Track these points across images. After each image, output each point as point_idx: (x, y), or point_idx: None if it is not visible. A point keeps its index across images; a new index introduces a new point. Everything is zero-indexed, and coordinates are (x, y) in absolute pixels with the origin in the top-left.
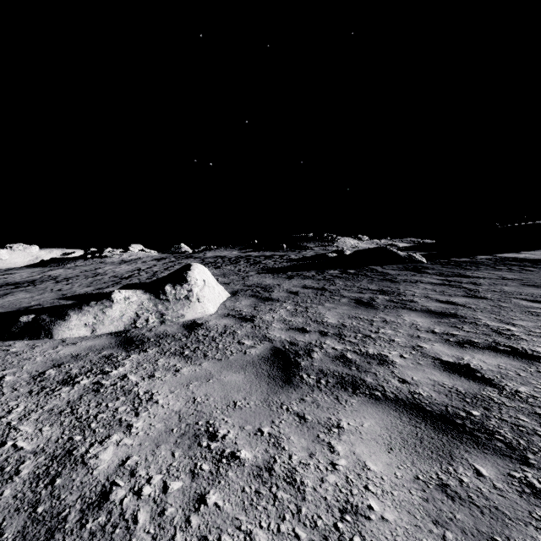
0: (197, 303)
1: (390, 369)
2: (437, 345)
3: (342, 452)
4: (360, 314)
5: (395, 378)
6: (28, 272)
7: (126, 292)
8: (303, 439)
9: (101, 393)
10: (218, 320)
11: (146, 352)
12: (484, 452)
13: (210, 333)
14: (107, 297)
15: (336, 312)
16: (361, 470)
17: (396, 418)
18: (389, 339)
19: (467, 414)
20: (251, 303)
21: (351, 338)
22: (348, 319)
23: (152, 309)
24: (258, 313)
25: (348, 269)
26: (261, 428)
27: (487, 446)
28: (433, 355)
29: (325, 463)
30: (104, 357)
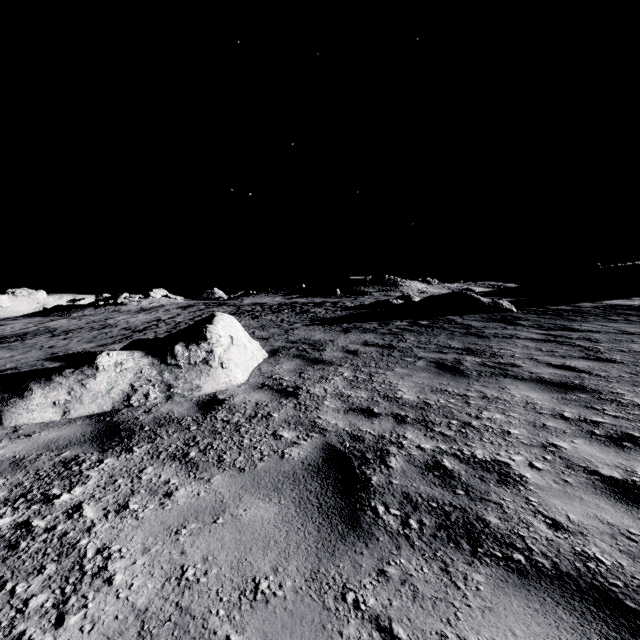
0: (220, 370)
1: (523, 495)
2: (580, 443)
3: None
4: (447, 384)
5: (537, 516)
6: (23, 323)
7: (118, 355)
8: None
9: (19, 553)
10: (248, 395)
11: (130, 454)
12: None
13: (233, 417)
14: (90, 362)
15: (413, 381)
16: None
17: (579, 637)
18: (501, 430)
19: None
20: (295, 366)
21: (443, 428)
22: (432, 394)
23: (155, 379)
24: (304, 382)
25: (419, 319)
26: None
27: None
28: (582, 464)
29: None
30: (61, 464)
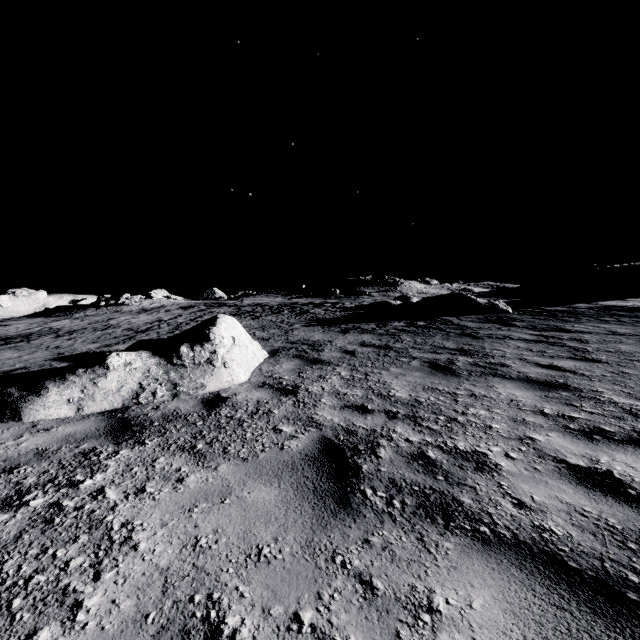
0: (223, 369)
1: (496, 480)
2: (554, 436)
3: None
4: (438, 383)
5: (505, 497)
6: (26, 323)
7: (127, 356)
8: None
9: (54, 526)
10: (249, 393)
11: (143, 446)
12: None
13: (236, 413)
14: (101, 362)
15: (406, 380)
16: None
17: (526, 588)
18: (484, 425)
19: None
20: (295, 366)
21: (430, 423)
22: (423, 392)
23: (162, 378)
24: (303, 381)
25: (416, 320)
26: (299, 613)
27: None
28: (553, 454)
29: None
30: (81, 455)
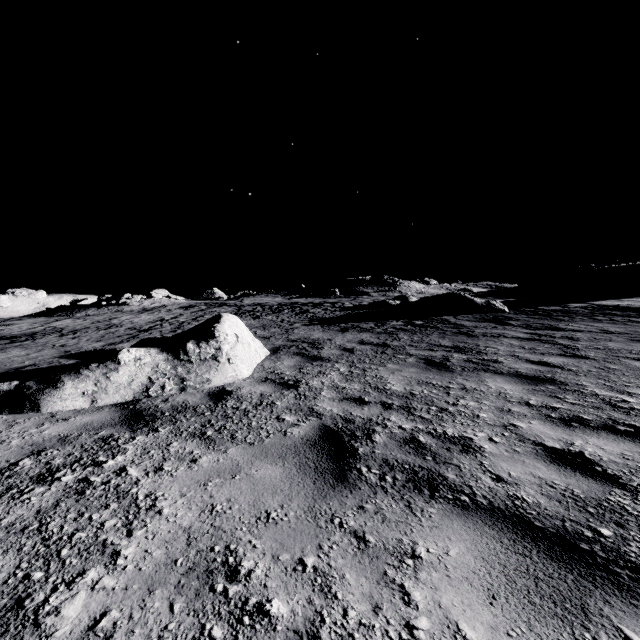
0: (227, 365)
1: (479, 460)
2: (536, 423)
3: (422, 604)
4: (432, 378)
5: (486, 473)
6: (29, 323)
7: (137, 352)
8: (364, 578)
9: (86, 497)
10: (253, 387)
11: (157, 433)
12: (633, 604)
13: (241, 405)
14: (113, 357)
15: (402, 376)
16: (452, 639)
17: (495, 541)
18: (472, 414)
19: (594, 534)
20: (295, 363)
21: (422, 413)
22: (418, 386)
23: (170, 373)
24: (303, 376)
25: (414, 319)
26: (303, 559)
27: (634, 593)
28: (532, 438)
29: (397, 625)
30: (100, 440)
